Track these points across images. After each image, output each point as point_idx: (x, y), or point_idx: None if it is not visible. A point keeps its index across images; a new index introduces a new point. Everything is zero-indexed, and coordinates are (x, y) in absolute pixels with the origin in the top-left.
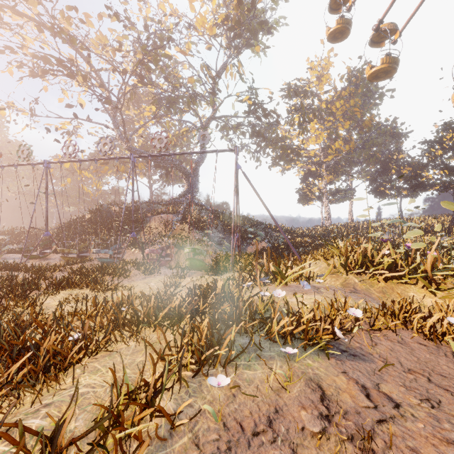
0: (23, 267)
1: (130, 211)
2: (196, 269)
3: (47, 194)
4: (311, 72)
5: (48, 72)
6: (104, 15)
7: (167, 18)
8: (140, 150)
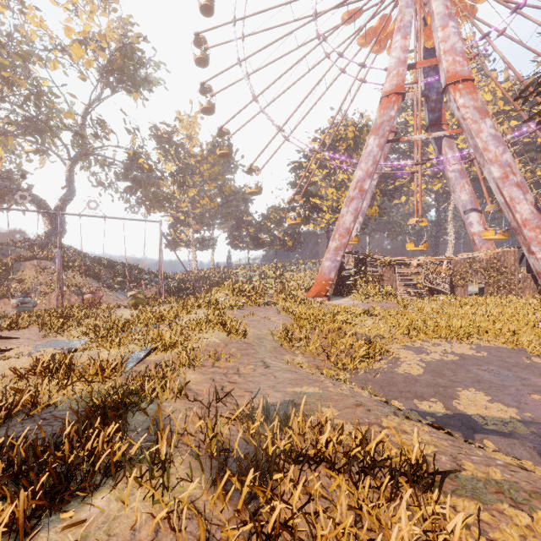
0: None
1: None
2: (138, 306)
3: None
4: (181, 125)
5: None
6: None
7: (33, 32)
8: None
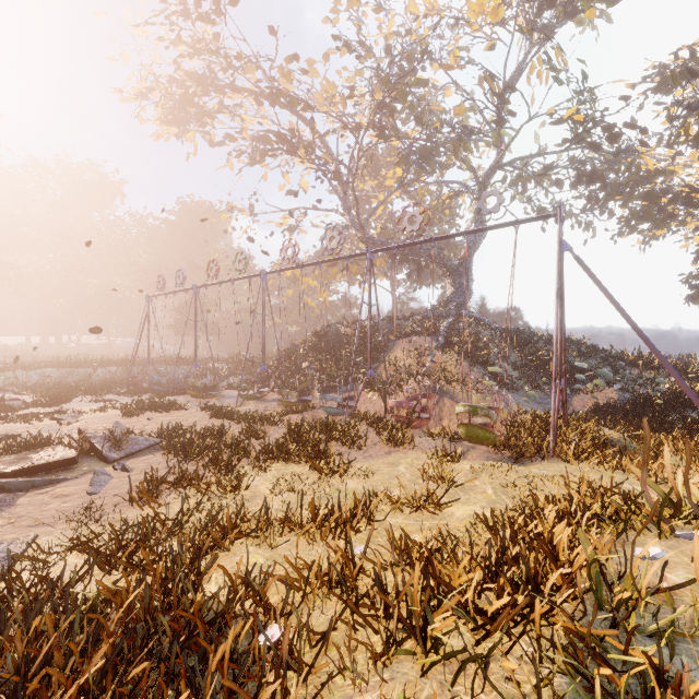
0: (237, 414)
1: (366, 332)
2: (478, 443)
3: (263, 315)
4: None
5: (267, 154)
6: (331, 52)
7: (419, 24)
8: (379, 240)
